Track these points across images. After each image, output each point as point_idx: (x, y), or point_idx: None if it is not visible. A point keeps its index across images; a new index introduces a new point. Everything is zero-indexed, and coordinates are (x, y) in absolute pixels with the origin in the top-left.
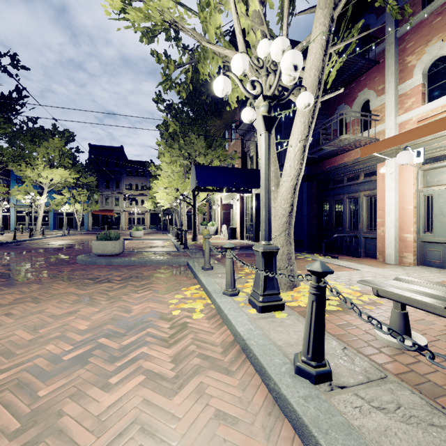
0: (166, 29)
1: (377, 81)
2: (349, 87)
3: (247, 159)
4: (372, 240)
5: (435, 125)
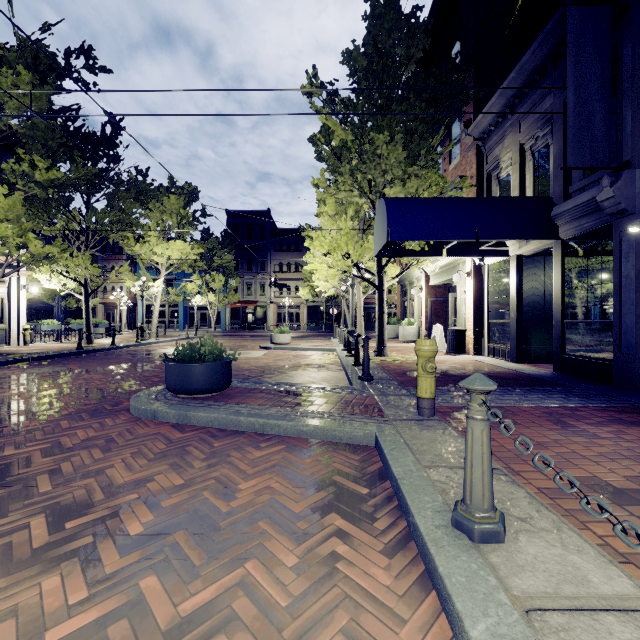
0: None
1: None
2: None
3: (490, 187)
4: None
5: None
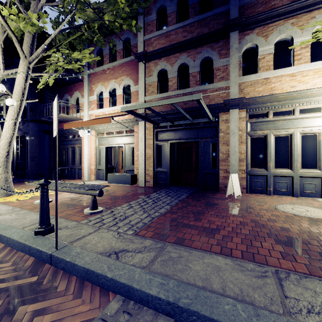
0: None
1: (82, 90)
2: (70, 86)
3: None
4: (81, 170)
5: (86, 123)
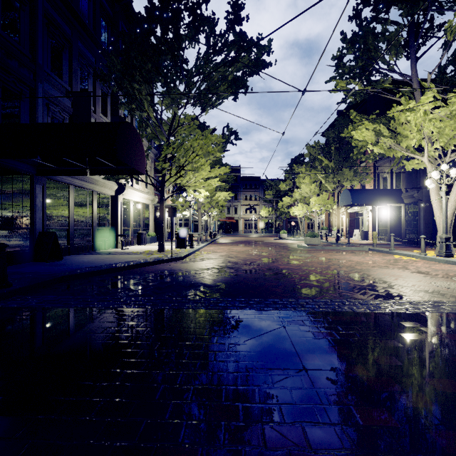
0: (376, 141)
1: None
2: None
3: (378, 179)
4: None
5: None
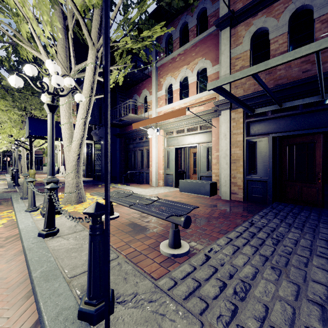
0: None
1: (150, 87)
2: (139, 85)
3: None
4: (149, 174)
5: (155, 119)
